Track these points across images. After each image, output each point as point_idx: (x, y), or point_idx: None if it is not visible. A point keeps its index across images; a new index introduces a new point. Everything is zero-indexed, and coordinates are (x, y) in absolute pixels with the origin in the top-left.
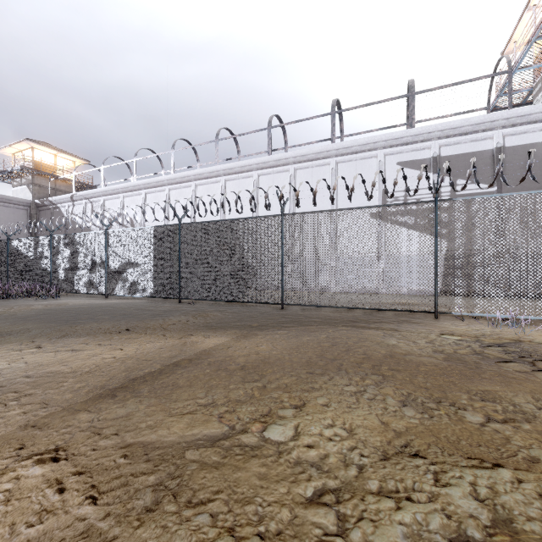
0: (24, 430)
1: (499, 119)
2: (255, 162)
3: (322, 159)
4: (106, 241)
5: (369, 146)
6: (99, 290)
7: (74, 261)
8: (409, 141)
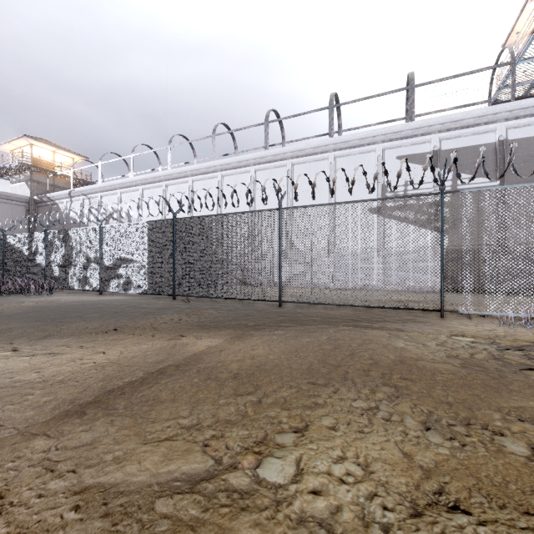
0: None
1: (502, 112)
2: (252, 157)
3: (320, 154)
4: (100, 237)
5: (368, 140)
6: (93, 286)
7: (68, 257)
8: (409, 135)
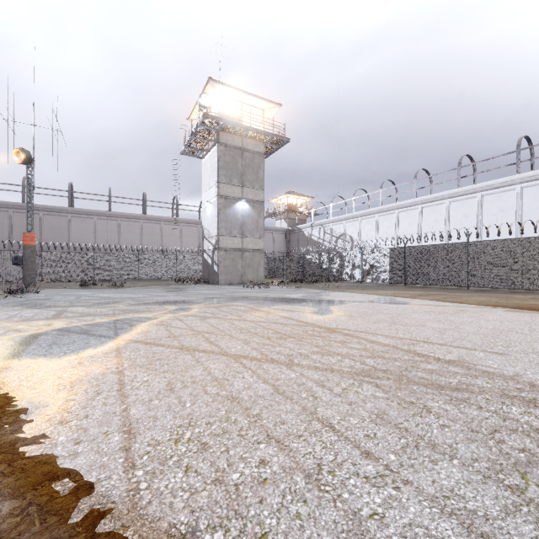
0: (413, 295)
1: None
2: (446, 193)
3: (507, 186)
4: (361, 255)
5: None
6: (357, 279)
7: (342, 265)
8: None
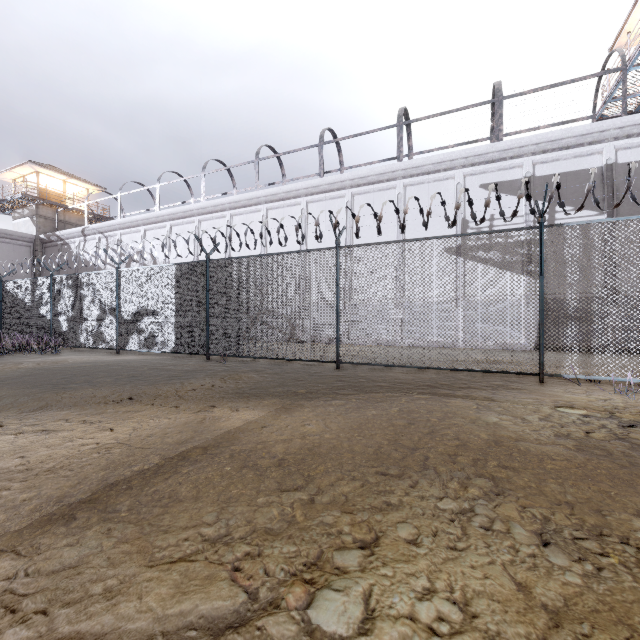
0: None
1: (610, 129)
2: (303, 186)
3: (386, 182)
4: (117, 283)
5: (445, 165)
6: (109, 343)
7: (78, 307)
8: (495, 158)
